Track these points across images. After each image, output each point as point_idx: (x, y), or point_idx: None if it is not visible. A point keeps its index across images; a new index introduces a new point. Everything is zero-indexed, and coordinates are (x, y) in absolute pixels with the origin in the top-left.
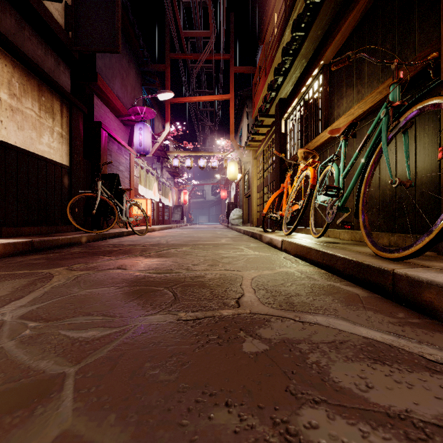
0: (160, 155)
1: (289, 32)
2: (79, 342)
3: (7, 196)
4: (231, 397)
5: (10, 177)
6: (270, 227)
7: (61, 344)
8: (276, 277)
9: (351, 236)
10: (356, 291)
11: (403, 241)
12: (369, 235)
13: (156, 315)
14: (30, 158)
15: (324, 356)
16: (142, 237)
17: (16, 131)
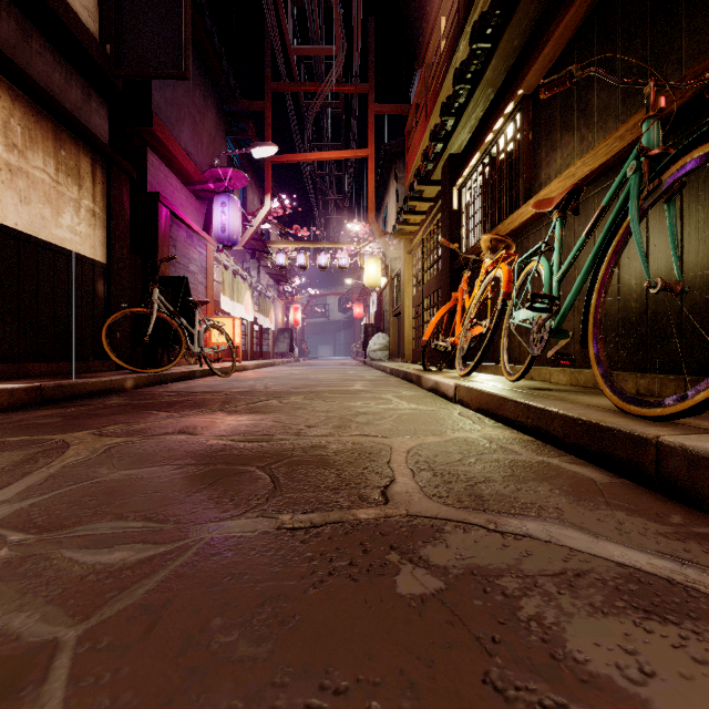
0: (255, 247)
1: (465, 46)
2: (95, 573)
3: (3, 312)
4: (377, 698)
5: (7, 281)
6: (435, 363)
7: (61, 578)
8: (449, 447)
9: (570, 378)
10: (590, 474)
11: (661, 386)
12: (607, 377)
13: (240, 519)
14: (40, 249)
15: (549, 604)
16: (226, 379)
17: (18, 206)
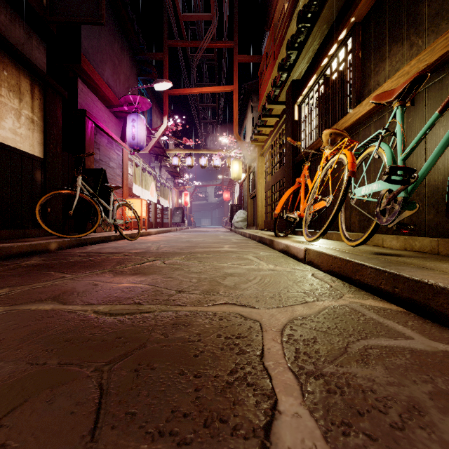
0: (158, 153)
1: (303, 2)
2: None
3: None
4: None
5: None
6: (280, 230)
7: None
8: (324, 325)
9: (404, 244)
10: None
11: None
12: None
13: None
14: None
15: None
16: (132, 242)
17: None
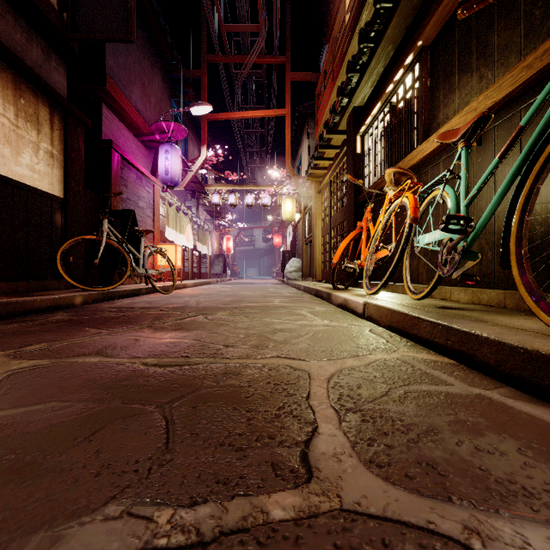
0: (195, 189)
1: (367, 16)
2: None
3: None
4: None
5: None
6: (340, 282)
7: None
8: (371, 374)
9: (471, 297)
10: (549, 418)
11: None
12: (540, 299)
13: (94, 520)
14: (0, 184)
15: None
16: (167, 295)
17: None
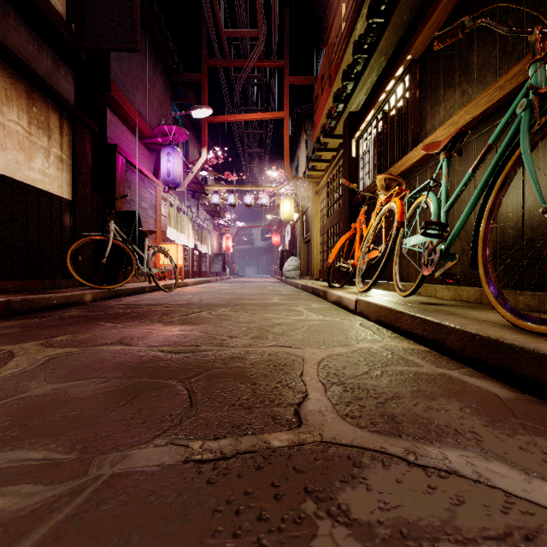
0: (195, 189)
1: (362, 25)
2: None
3: None
4: None
5: None
6: (337, 281)
7: None
8: (355, 359)
9: (453, 294)
10: (492, 389)
11: (539, 302)
12: (498, 295)
13: (148, 447)
14: (15, 188)
15: None
16: (170, 293)
17: None
